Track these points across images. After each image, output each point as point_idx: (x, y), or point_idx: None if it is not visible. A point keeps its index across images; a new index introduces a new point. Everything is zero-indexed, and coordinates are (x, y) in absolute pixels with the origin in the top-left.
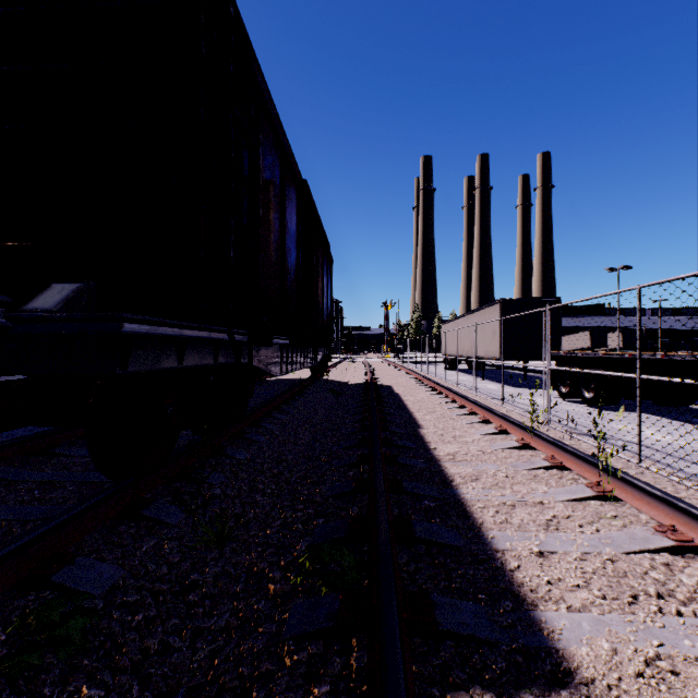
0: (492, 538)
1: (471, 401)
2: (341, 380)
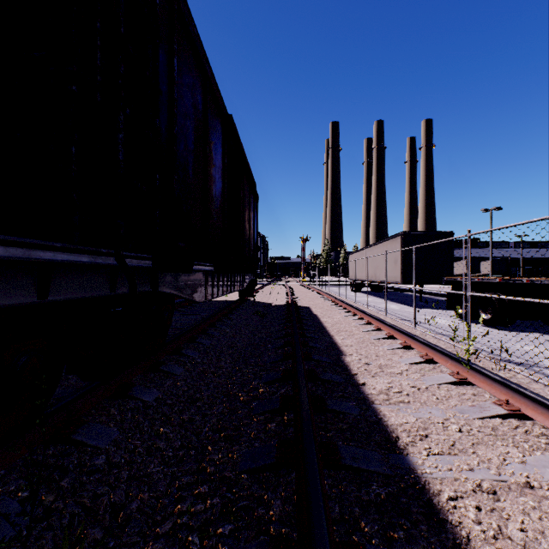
0: None
1: (388, 325)
2: (266, 301)
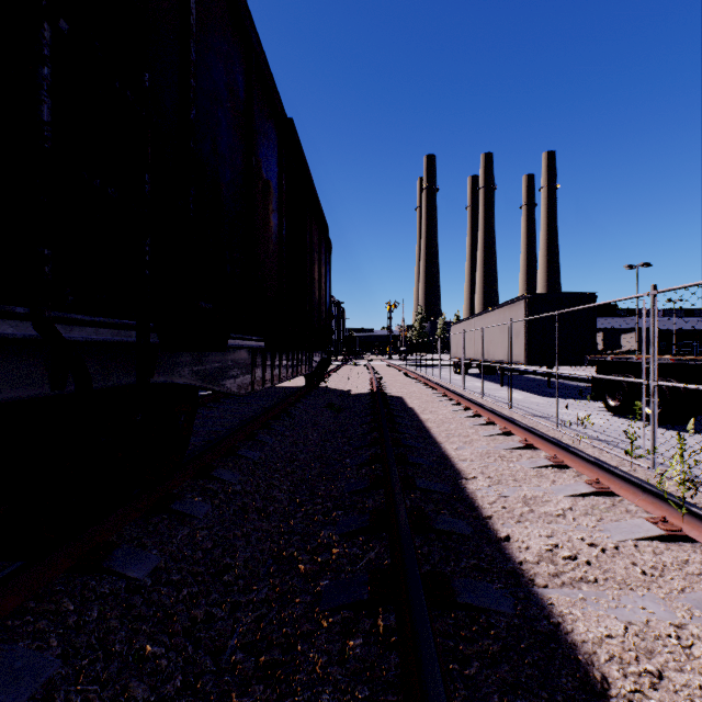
0: None
1: (522, 427)
2: (342, 388)
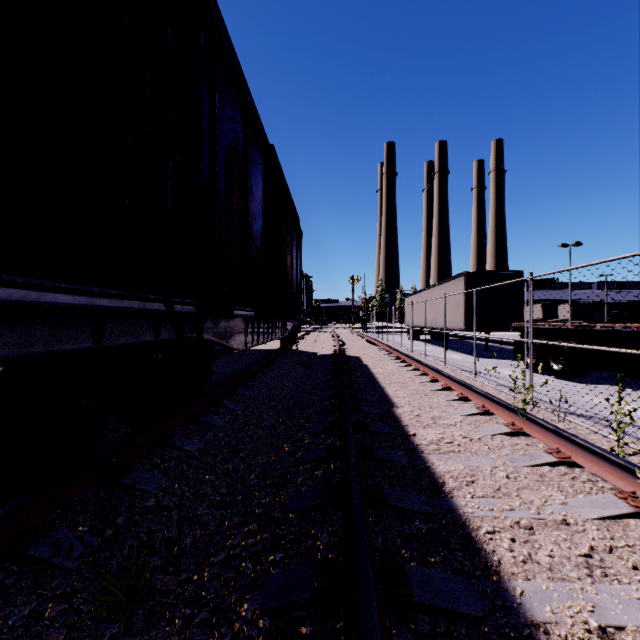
0: (521, 595)
1: (445, 375)
2: (311, 350)
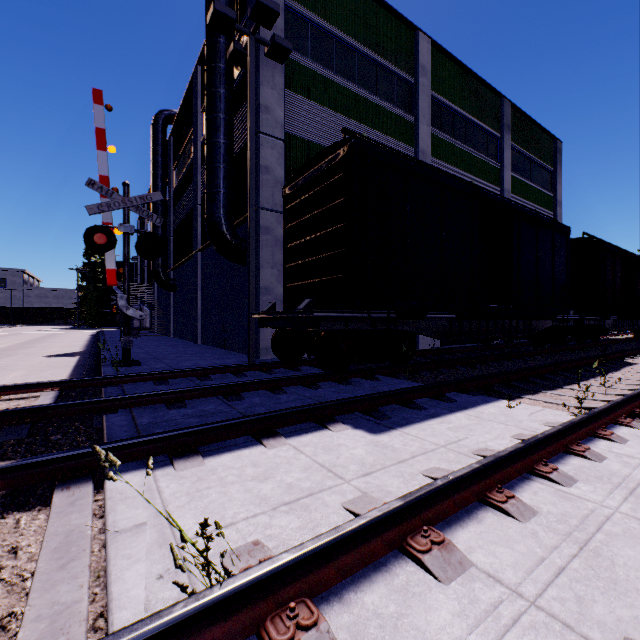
0: None
1: None
2: None
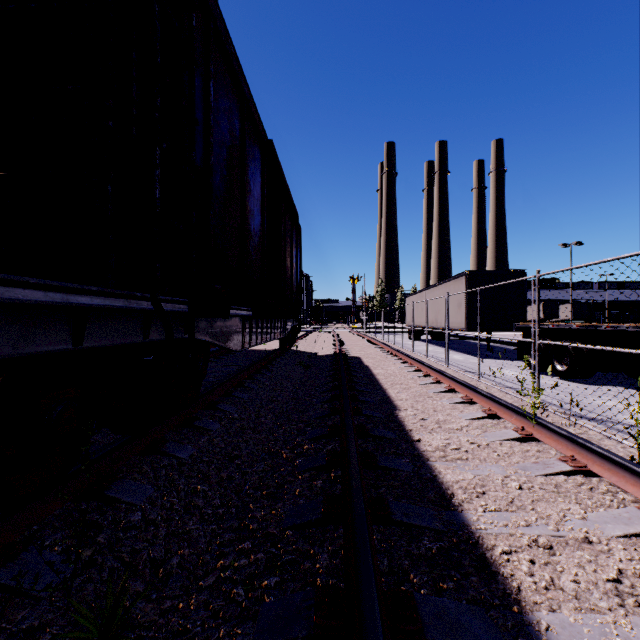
0: (547, 631)
1: (448, 377)
2: (310, 350)
